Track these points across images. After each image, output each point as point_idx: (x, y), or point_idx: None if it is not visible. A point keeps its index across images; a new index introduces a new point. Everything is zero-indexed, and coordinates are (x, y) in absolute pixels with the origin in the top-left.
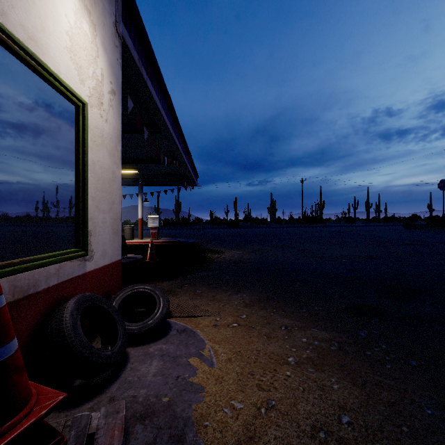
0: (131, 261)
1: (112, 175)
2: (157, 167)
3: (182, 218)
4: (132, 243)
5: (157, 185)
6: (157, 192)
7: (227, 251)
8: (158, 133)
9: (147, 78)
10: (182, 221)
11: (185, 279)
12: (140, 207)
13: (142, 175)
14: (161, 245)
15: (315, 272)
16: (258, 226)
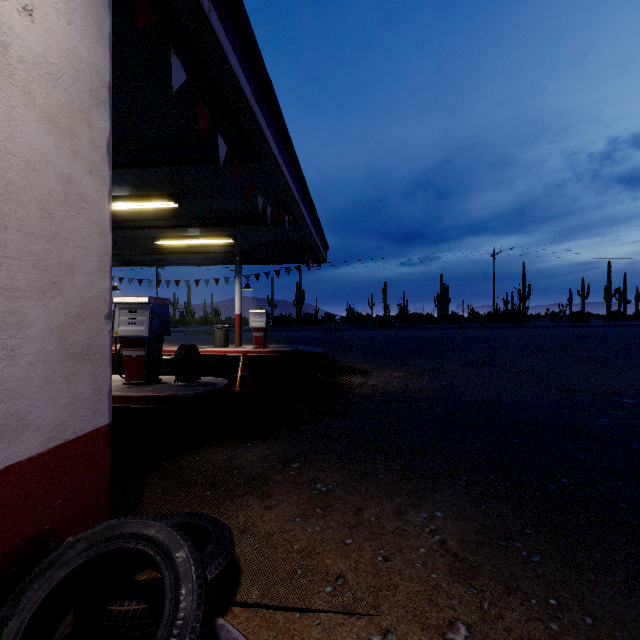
0: (204, 393)
1: (66, 188)
2: (262, 231)
3: (305, 314)
4: (225, 352)
5: (265, 263)
6: (265, 273)
7: (376, 371)
8: (253, 159)
9: (212, 10)
10: (305, 318)
11: (297, 439)
12: (237, 297)
13: (240, 247)
14: (268, 358)
15: (582, 432)
16: (421, 326)
